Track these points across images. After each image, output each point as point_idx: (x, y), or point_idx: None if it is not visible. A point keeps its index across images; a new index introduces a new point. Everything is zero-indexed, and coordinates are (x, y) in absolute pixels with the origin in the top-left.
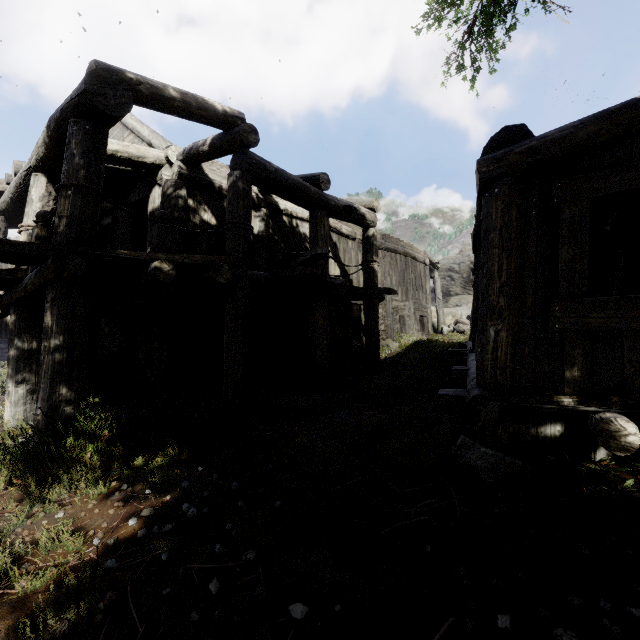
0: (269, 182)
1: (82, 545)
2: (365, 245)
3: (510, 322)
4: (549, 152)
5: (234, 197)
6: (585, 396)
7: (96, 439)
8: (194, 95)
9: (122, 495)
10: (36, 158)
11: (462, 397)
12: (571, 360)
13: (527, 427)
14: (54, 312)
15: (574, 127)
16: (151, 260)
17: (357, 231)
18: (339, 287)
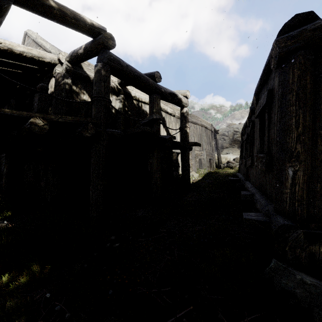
0: (122, 73)
1: None
2: (181, 117)
3: (306, 164)
4: None
5: (98, 80)
6: None
7: None
8: (69, 8)
9: None
10: None
11: (266, 222)
12: None
13: (320, 248)
14: None
15: None
16: (30, 117)
17: (176, 111)
18: (167, 141)
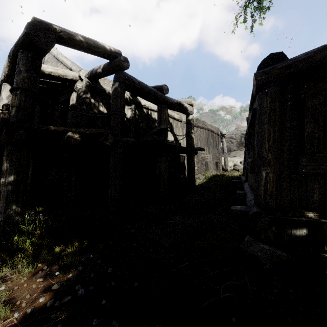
0: (135, 89)
1: (11, 312)
2: (187, 124)
3: (275, 168)
4: (299, 67)
5: (115, 97)
6: (321, 212)
7: (33, 235)
8: (92, 39)
9: (43, 273)
10: (4, 75)
11: (246, 211)
12: (312, 191)
13: (285, 230)
14: (8, 162)
15: (314, 52)
16: (66, 131)
17: (183, 117)
18: (173, 147)
